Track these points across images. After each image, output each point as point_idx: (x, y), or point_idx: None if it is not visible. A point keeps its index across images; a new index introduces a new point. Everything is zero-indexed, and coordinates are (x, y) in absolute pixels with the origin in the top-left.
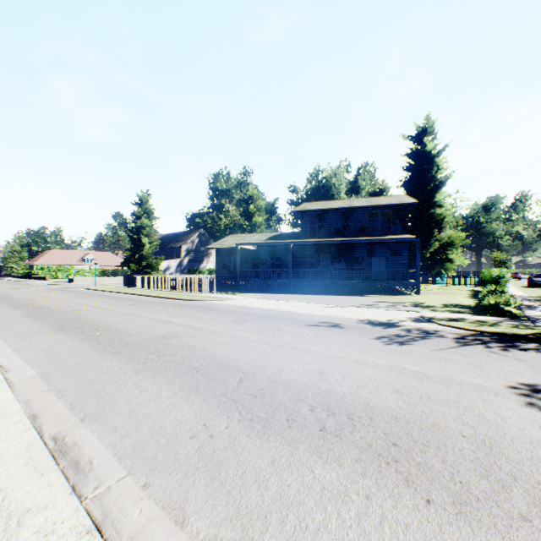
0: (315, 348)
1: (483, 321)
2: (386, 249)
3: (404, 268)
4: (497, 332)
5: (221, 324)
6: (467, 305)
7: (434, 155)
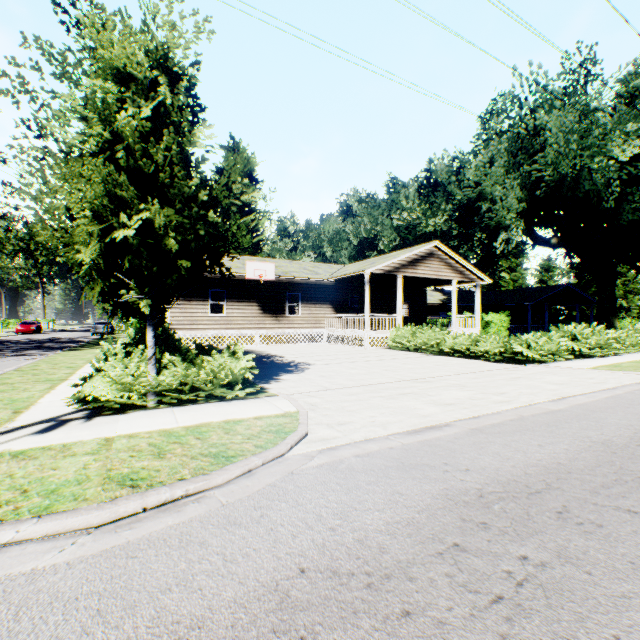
0: None
1: None
2: None
3: None
4: None
5: None
6: None
7: None
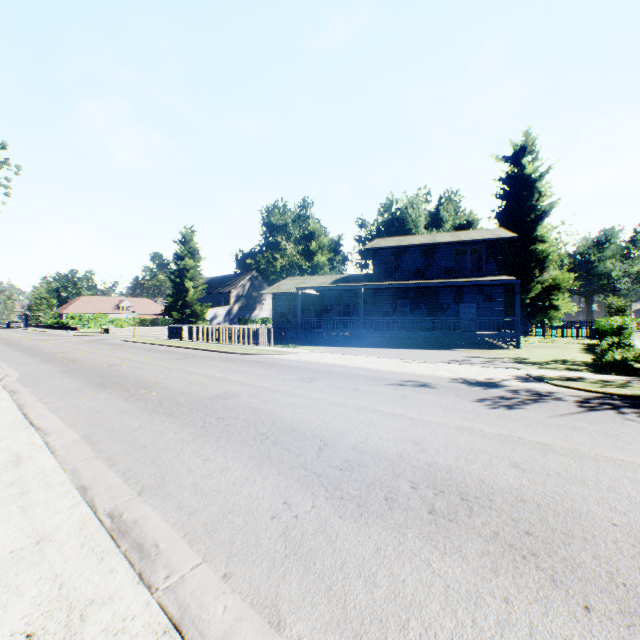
0: (404, 412)
1: (609, 381)
2: (477, 294)
3: (499, 316)
4: (629, 395)
5: (286, 382)
6: (583, 362)
7: (534, 180)
